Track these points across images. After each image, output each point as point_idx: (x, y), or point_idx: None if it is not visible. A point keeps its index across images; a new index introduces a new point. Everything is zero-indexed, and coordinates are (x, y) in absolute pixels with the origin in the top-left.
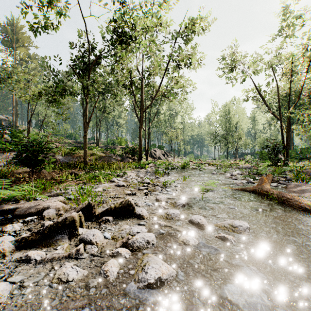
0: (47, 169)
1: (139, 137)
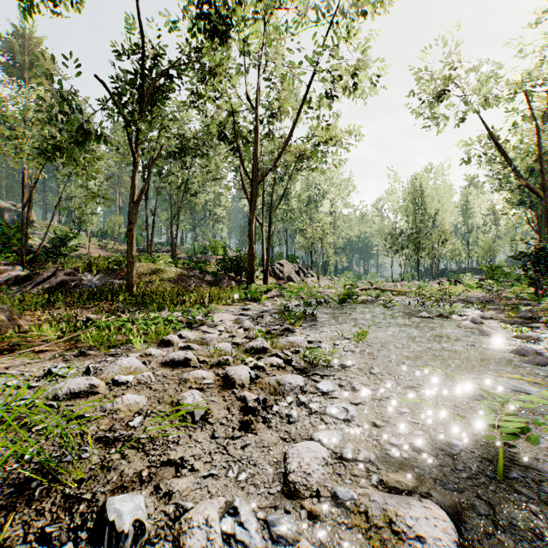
0: None
1: (249, 235)
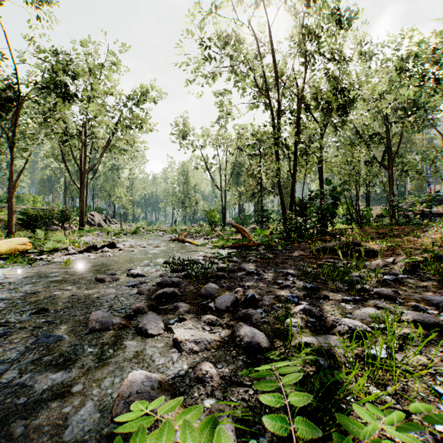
0: None
1: (81, 200)
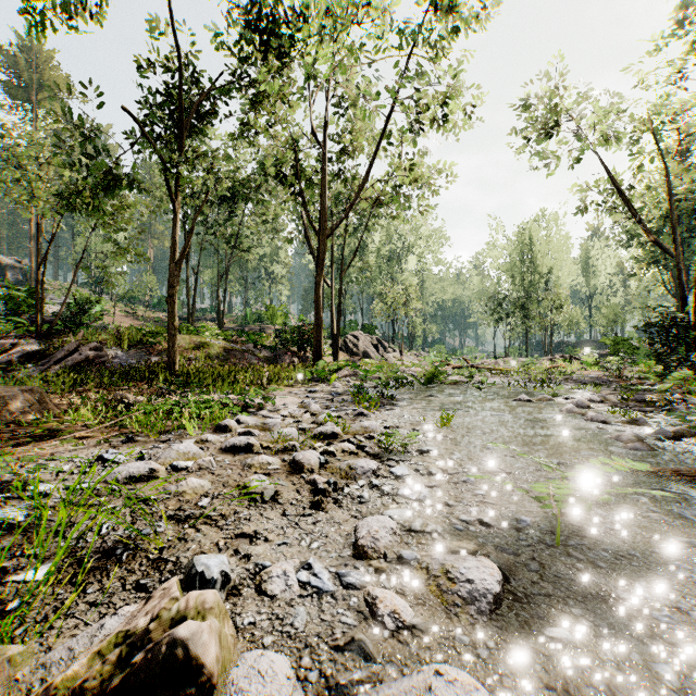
0: None
1: (315, 301)
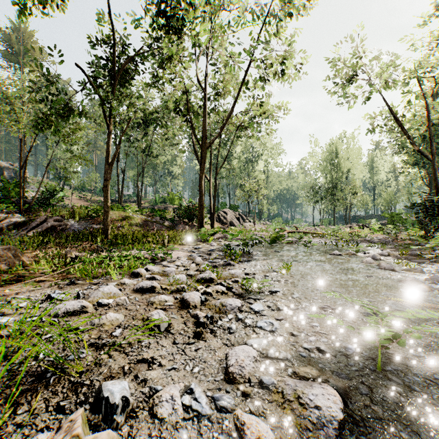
0: None
1: (199, 189)
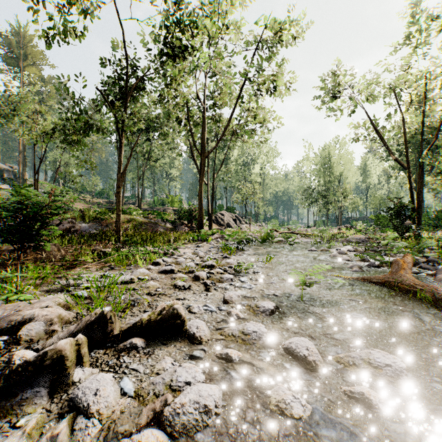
0: (45, 246)
1: (199, 194)
